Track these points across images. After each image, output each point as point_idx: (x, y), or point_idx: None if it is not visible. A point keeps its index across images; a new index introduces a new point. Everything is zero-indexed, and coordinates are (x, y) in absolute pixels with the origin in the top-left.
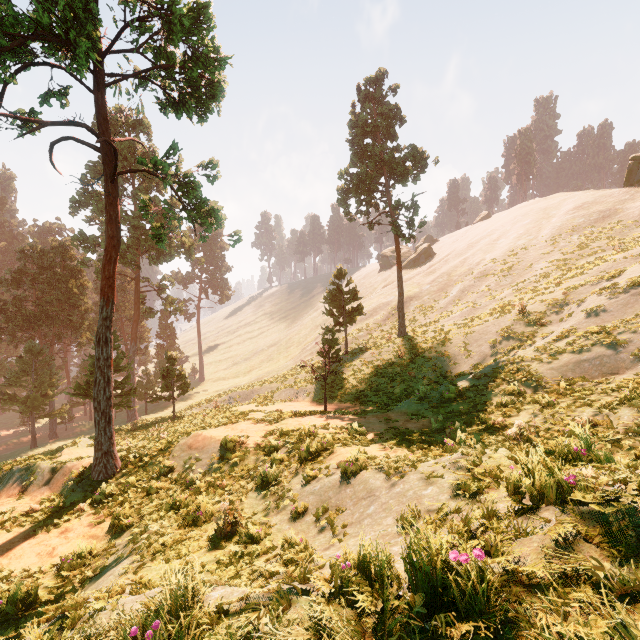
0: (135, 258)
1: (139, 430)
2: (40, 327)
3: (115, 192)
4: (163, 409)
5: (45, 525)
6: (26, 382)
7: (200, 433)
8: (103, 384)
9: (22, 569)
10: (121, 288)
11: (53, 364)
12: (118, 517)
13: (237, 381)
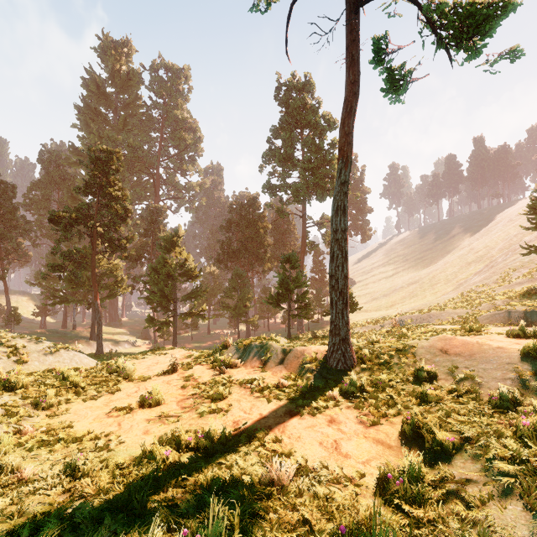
0: (306, 194)
1: (319, 338)
2: (241, 258)
3: (357, 26)
4: (321, 329)
5: (305, 405)
6: (234, 296)
7: (450, 336)
8: (340, 259)
9: (319, 463)
10: (287, 231)
11: (249, 285)
12: (414, 425)
13: (382, 313)
